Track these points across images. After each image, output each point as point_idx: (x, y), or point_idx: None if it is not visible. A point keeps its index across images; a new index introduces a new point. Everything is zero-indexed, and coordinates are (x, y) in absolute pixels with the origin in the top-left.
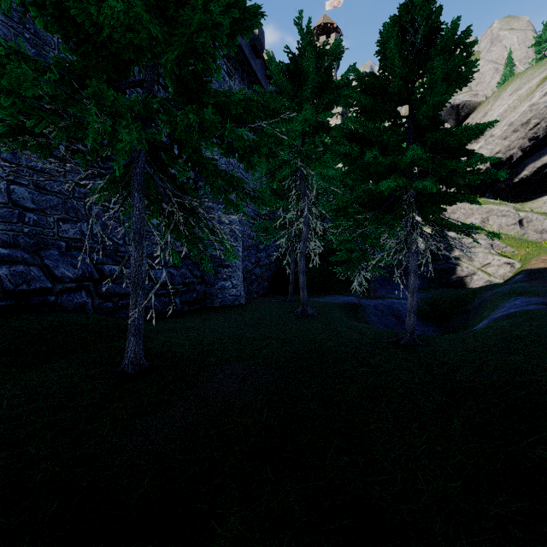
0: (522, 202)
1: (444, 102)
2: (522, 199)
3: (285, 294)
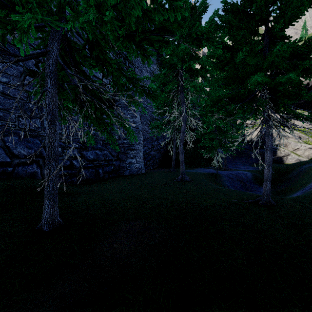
0: None
1: (299, 15)
2: None
3: (169, 167)
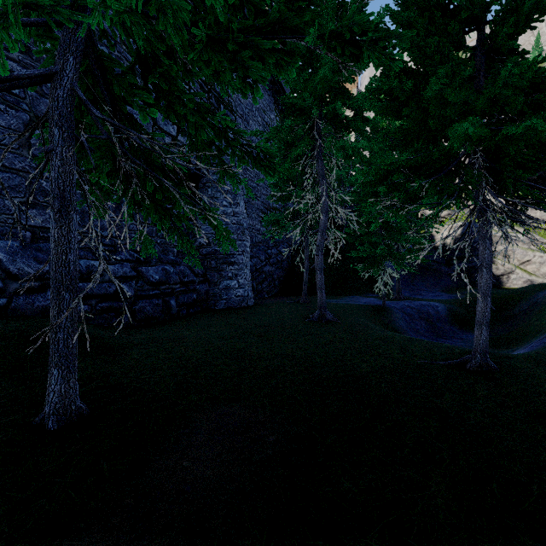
0: None
1: None
2: None
3: (298, 294)
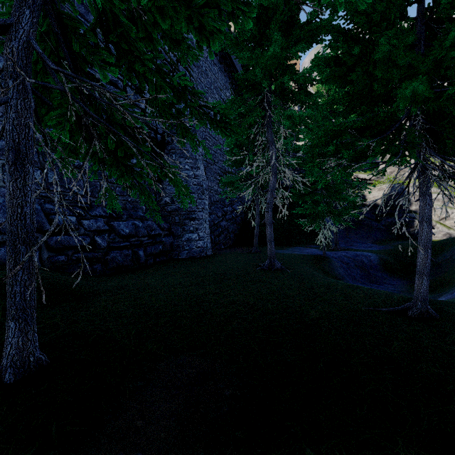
0: None
1: None
2: None
3: (250, 245)
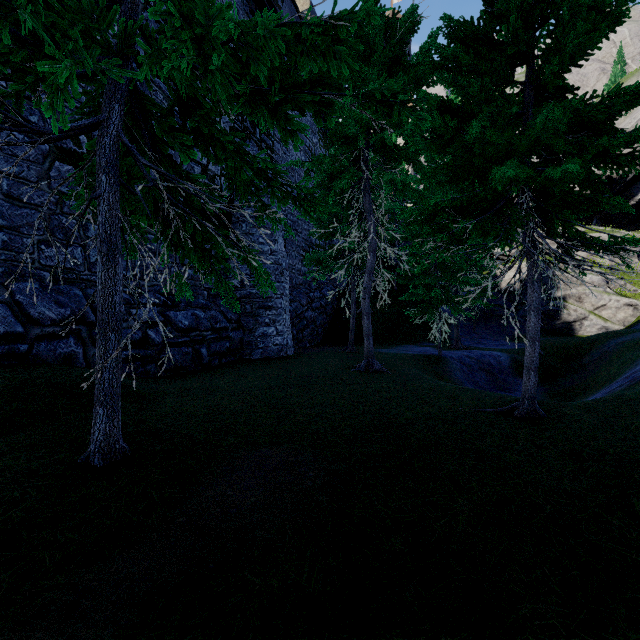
0: (639, 231)
1: (589, 48)
2: (639, 226)
3: (344, 343)
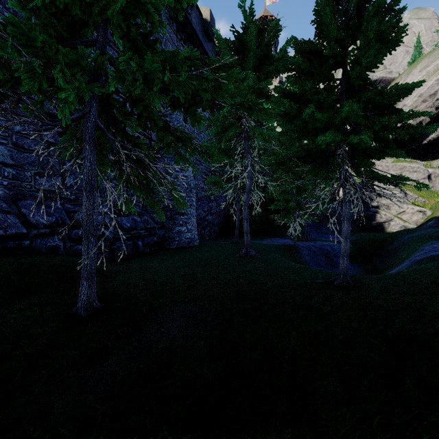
0: (430, 161)
1: (377, 63)
2: (430, 158)
3: (232, 237)
